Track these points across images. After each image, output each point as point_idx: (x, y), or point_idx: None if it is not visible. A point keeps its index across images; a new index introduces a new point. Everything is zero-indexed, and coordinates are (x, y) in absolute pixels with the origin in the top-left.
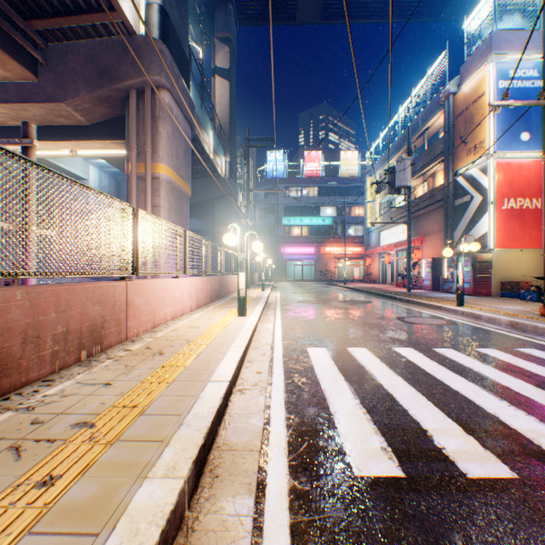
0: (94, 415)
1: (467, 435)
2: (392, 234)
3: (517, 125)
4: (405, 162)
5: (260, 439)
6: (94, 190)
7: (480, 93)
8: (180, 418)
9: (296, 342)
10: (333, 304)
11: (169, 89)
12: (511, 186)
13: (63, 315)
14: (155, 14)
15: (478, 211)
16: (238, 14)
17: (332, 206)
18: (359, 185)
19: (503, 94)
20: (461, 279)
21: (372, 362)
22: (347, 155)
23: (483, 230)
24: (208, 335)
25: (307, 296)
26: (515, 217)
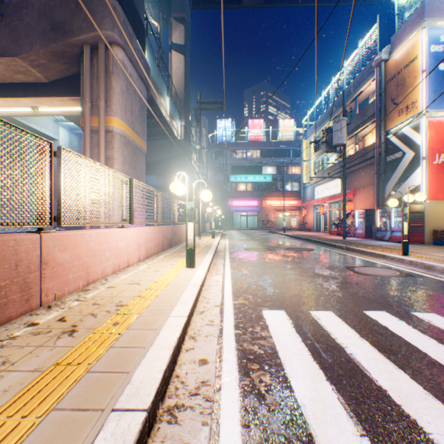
0: None
1: None
2: (325, 189)
3: None
4: (342, 122)
5: None
6: None
7: (412, 57)
8: None
9: (249, 302)
10: (278, 252)
11: (123, 46)
12: (442, 143)
13: None
14: None
15: (410, 166)
16: None
17: (272, 166)
18: (295, 148)
19: None
20: (406, 229)
21: (350, 338)
22: (284, 123)
23: (415, 183)
24: (146, 295)
25: (253, 244)
26: None
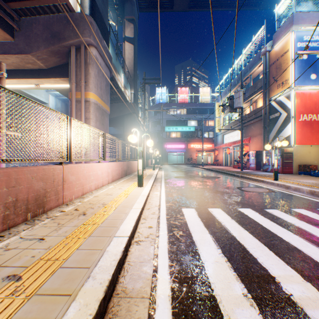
0: (24, 268)
1: (306, 282)
2: (230, 136)
3: (308, 70)
4: (240, 92)
5: (149, 286)
6: (37, 103)
7: (286, 50)
8: (89, 271)
9: (175, 204)
10: (196, 179)
11: (96, 46)
12: (304, 107)
13: (13, 189)
14: (87, 0)
15: (284, 122)
16: (139, 5)
17: (195, 120)
18: (211, 107)
19: (305, 46)
20: (276, 163)
21: (226, 219)
22: (203, 90)
23: (287, 133)
24: (117, 200)
25: (180, 174)
26: (307, 126)
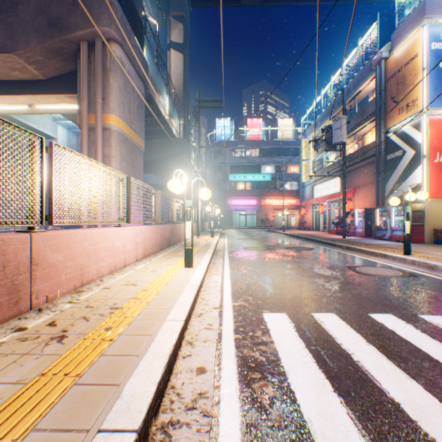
0: None
1: None
2: (324, 188)
3: None
4: (341, 120)
5: None
6: None
7: (413, 55)
8: None
9: (249, 304)
10: (278, 251)
11: (120, 43)
12: None
13: None
14: None
15: (410, 164)
16: None
17: (271, 165)
18: (294, 147)
19: None
20: (407, 228)
21: (356, 343)
22: (283, 122)
23: (416, 182)
24: (142, 297)
25: (252, 243)
26: None
